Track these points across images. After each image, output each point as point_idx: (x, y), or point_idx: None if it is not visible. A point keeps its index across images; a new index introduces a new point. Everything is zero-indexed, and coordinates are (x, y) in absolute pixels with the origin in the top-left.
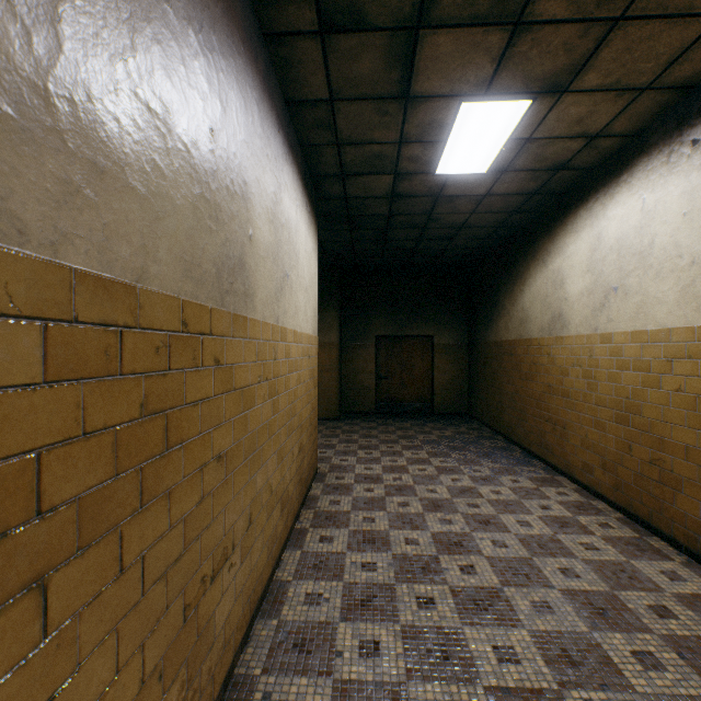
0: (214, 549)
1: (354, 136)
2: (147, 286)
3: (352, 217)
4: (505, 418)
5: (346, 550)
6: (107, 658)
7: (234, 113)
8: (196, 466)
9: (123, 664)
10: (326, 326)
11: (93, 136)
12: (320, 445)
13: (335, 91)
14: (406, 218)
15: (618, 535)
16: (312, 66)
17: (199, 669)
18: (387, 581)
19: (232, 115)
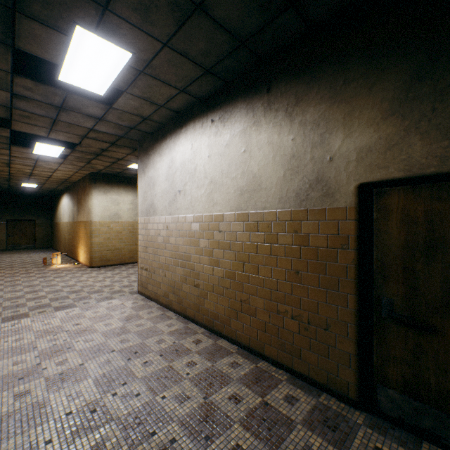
0: None
1: None
2: None
3: None
4: (56, 244)
5: None
6: None
7: None
8: None
9: None
10: None
11: None
12: None
13: None
14: (17, 189)
15: None
16: None
17: None
18: (4, 262)
19: None
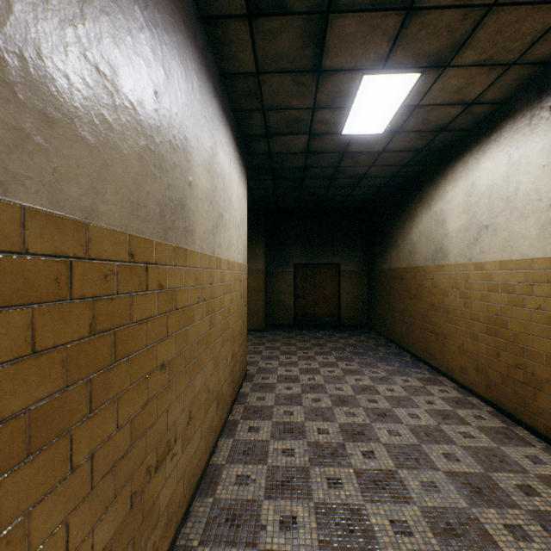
0: (158, 443)
1: (276, 103)
2: (96, 222)
3: (275, 169)
4: (397, 330)
5: (270, 438)
6: (57, 548)
7: (176, 80)
8: (142, 374)
9: (72, 550)
10: (255, 257)
11: (43, 89)
12: (249, 351)
13: (261, 65)
14: (318, 170)
15: (489, 425)
16: (242, 44)
17: (145, 545)
18: (303, 464)
19: (174, 81)
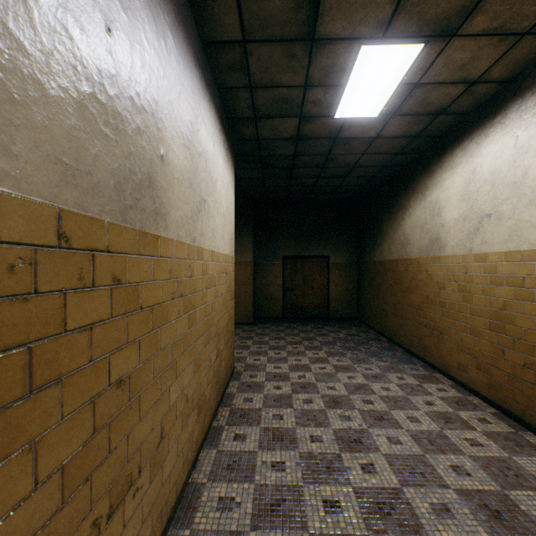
0: (111, 483)
1: (265, 79)
2: None
3: (263, 157)
4: (388, 323)
5: (257, 448)
6: None
7: (141, 25)
8: (84, 399)
9: None
10: (243, 249)
11: None
12: (237, 346)
13: (247, 32)
14: (309, 158)
15: (496, 430)
16: (225, 3)
17: None
18: (295, 482)
19: (138, 26)
